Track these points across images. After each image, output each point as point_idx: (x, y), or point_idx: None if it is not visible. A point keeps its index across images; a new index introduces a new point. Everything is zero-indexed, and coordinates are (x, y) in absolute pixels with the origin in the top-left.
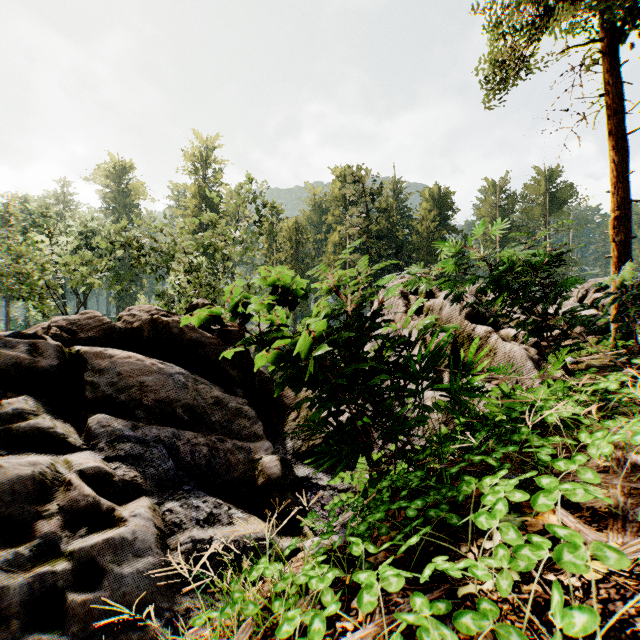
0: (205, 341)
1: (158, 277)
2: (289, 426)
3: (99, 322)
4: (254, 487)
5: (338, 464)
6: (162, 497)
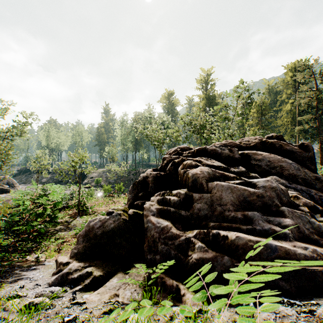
0: (294, 150)
1: (201, 136)
2: None
3: (234, 144)
4: None
5: None
6: None
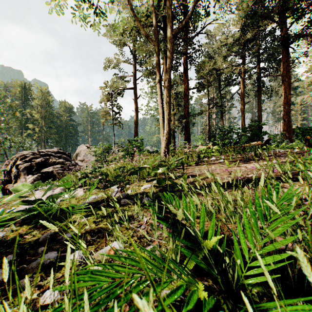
0: (67, 154)
1: None
2: None
3: (49, 151)
4: None
5: None
6: None
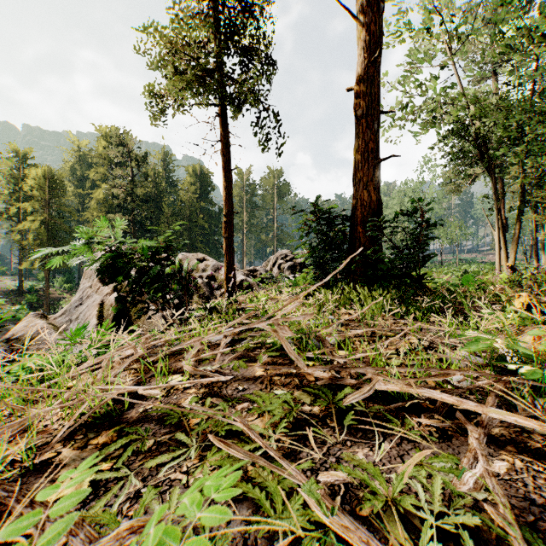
0: None
1: None
2: None
3: None
4: None
5: None
6: None
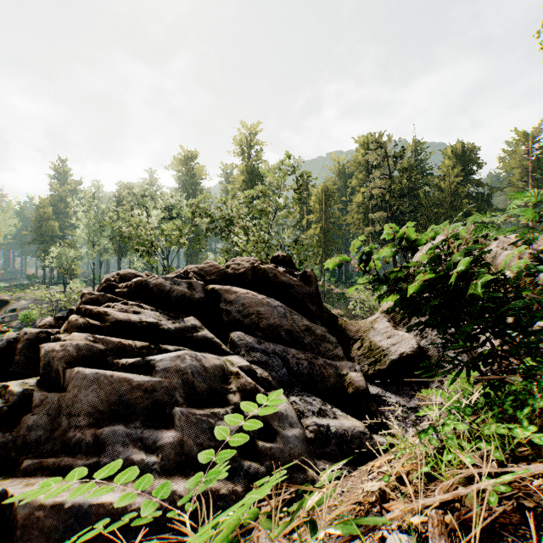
0: (292, 283)
1: (224, 237)
2: (355, 353)
3: (217, 269)
4: (344, 395)
5: (402, 387)
6: (284, 393)
